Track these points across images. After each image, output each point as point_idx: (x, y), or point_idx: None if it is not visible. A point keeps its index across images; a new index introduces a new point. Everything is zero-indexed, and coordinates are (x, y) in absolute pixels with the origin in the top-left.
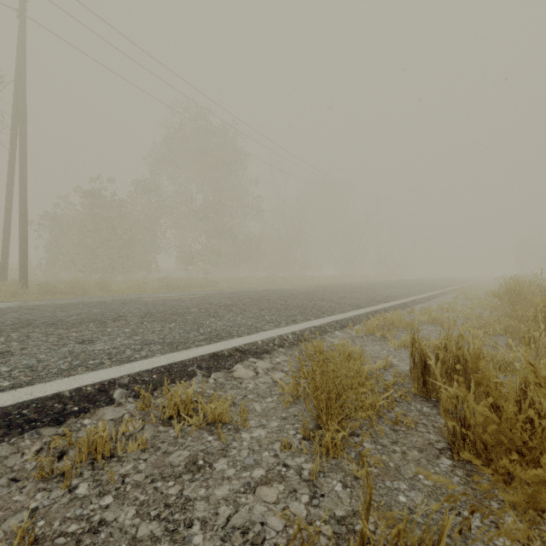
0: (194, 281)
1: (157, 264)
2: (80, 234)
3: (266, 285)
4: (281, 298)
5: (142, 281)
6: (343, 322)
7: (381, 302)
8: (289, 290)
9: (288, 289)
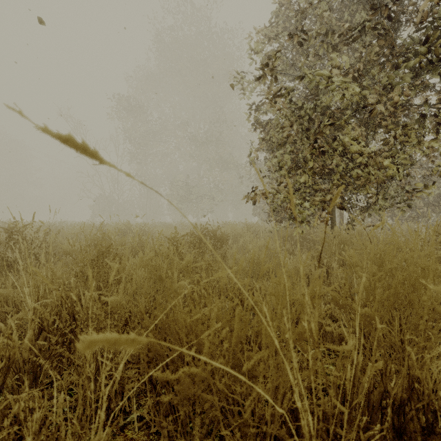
0: None
1: None
2: None
3: None
4: None
5: None
6: None
7: None
8: None
9: None
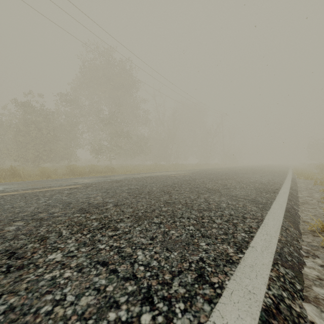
0: (96, 168)
1: (76, 156)
2: (15, 133)
3: (151, 170)
4: (164, 188)
5: (59, 167)
6: (287, 254)
7: (271, 193)
8: (170, 177)
9: (169, 176)
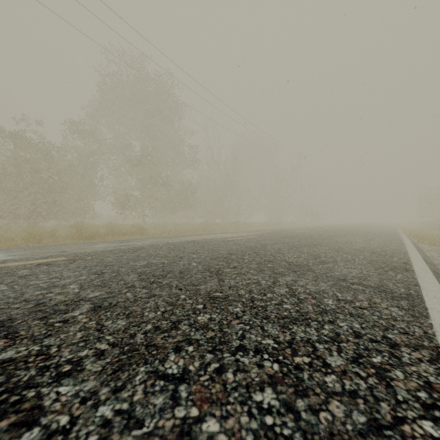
0: (116, 228)
1: (94, 211)
2: (0, 177)
3: (200, 232)
4: (212, 264)
5: (65, 227)
6: None
7: (402, 271)
8: (225, 242)
9: (224, 240)
